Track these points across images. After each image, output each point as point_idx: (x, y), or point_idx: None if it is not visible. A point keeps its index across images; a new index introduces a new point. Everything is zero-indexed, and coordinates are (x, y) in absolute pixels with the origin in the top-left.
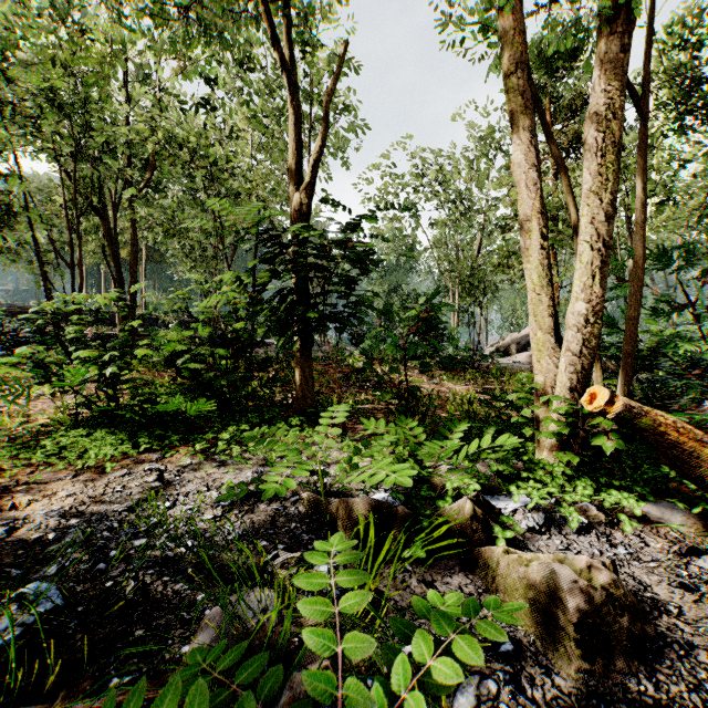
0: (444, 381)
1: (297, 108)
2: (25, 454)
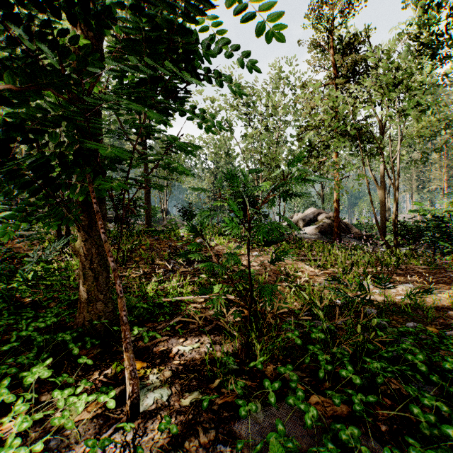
0: (262, 252)
1: None
2: None
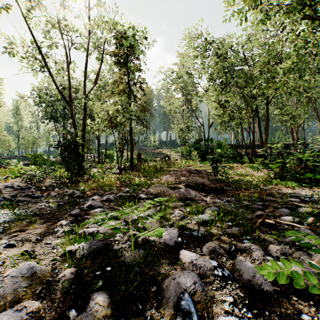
0: None
1: None
2: (270, 182)
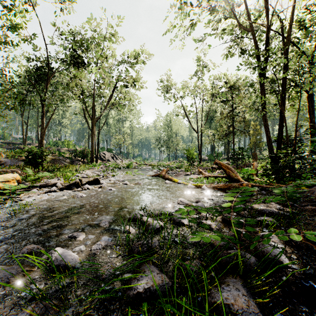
0: None
1: (309, 98)
2: None
